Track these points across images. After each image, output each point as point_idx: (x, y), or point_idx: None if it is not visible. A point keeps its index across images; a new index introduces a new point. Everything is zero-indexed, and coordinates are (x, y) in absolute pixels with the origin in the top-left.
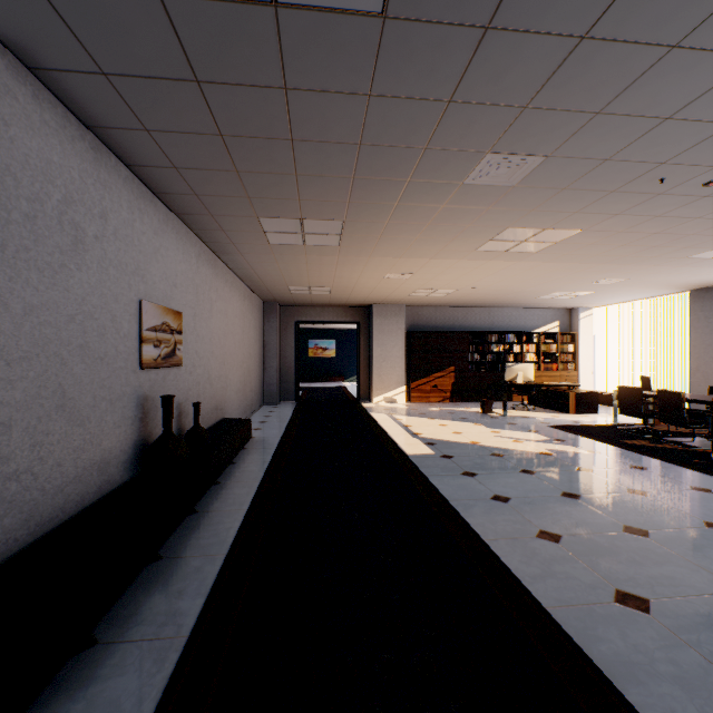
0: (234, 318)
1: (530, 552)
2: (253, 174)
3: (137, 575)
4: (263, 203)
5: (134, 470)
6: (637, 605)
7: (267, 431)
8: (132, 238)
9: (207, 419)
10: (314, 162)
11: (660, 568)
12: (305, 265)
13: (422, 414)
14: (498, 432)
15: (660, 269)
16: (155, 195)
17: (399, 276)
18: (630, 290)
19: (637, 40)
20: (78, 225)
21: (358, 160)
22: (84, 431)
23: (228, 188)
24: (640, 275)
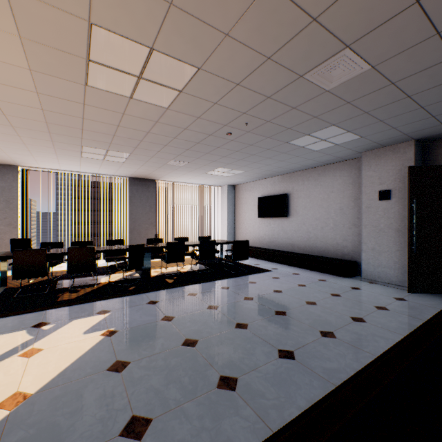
0: None
1: (359, 339)
2: None
3: None
4: None
5: None
6: (359, 318)
7: None
8: None
9: None
10: None
11: (317, 312)
12: None
13: None
14: None
15: (42, 144)
16: None
17: None
18: None
19: (383, 106)
20: None
21: None
22: None
23: None
24: (9, 140)
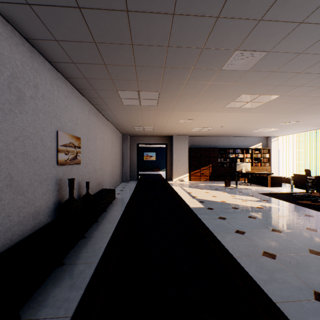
0: (108, 141)
1: (260, 264)
2: (113, 66)
3: (49, 275)
4: (119, 82)
5: (54, 216)
6: None
7: (123, 195)
8: (52, 99)
9: (94, 189)
10: (144, 58)
11: None
12: (141, 116)
13: (197, 187)
14: (234, 196)
15: (315, 116)
16: (66, 79)
17: (186, 121)
18: (298, 127)
19: None
20: (20, 90)
21: (166, 57)
22: (24, 198)
23: (101, 74)
24: (304, 120)
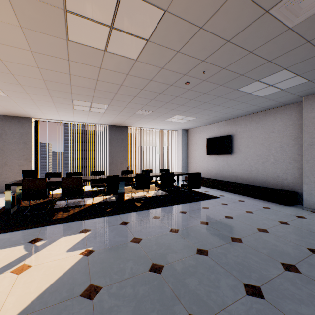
0: None
1: None
2: None
3: None
4: None
5: None
6: None
7: None
8: None
9: None
10: None
11: (271, 241)
12: None
13: None
14: None
15: (44, 99)
16: None
17: None
18: None
19: None
20: None
21: None
22: None
23: None
24: (21, 97)
